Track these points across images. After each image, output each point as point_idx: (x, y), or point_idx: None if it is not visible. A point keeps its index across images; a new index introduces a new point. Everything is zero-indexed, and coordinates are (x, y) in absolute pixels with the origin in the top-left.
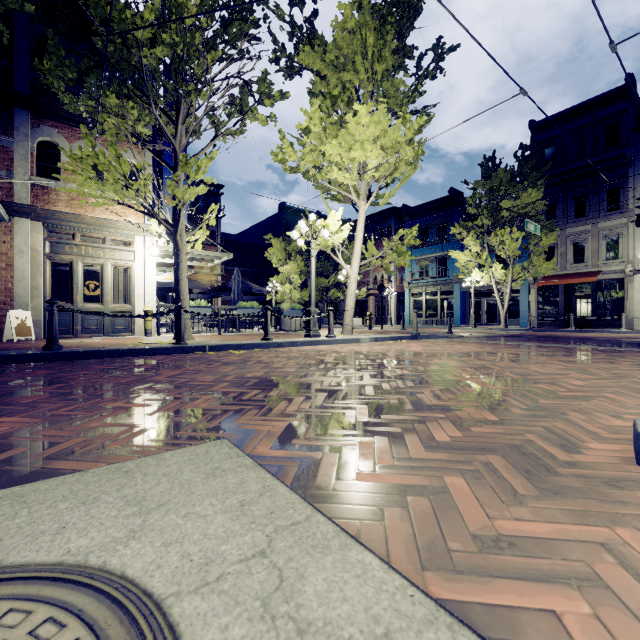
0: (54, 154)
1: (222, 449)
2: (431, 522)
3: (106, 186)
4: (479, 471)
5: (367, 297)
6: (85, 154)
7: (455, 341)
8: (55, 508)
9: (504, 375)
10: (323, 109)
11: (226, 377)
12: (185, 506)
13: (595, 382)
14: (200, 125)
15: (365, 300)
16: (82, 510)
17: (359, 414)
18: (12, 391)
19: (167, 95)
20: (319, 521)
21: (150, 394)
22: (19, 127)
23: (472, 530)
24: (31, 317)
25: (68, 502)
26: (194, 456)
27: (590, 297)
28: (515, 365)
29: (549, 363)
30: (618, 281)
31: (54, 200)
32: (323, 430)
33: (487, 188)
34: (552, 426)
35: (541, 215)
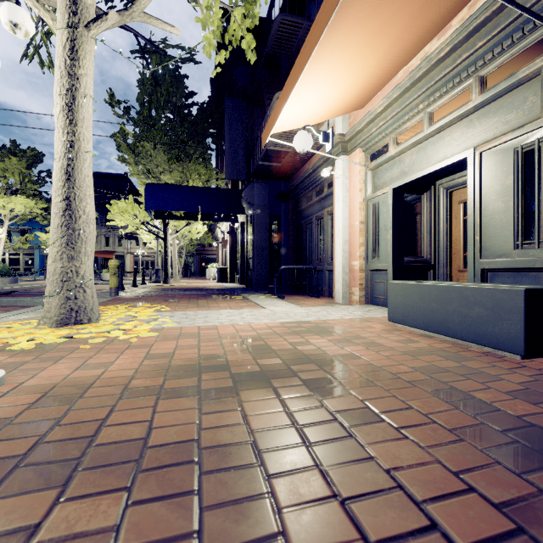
0: None
1: None
2: None
3: None
4: None
5: None
6: None
7: None
8: None
9: None
10: None
11: None
12: None
13: None
14: None
15: None
16: None
17: None
18: None
19: None
20: None
21: None
22: None
23: None
24: None
25: None
26: None
27: None
28: None
29: None
30: (122, 256)
31: None
32: None
33: None
34: None
35: None
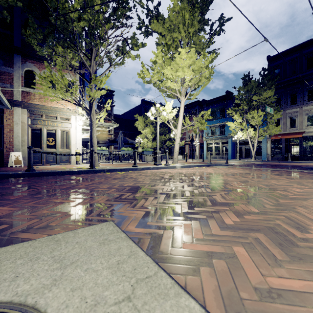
0: (32, 76)
1: (109, 227)
2: (228, 277)
3: (57, 91)
4: (252, 243)
5: (185, 145)
6: (46, 75)
7: (230, 167)
8: (15, 263)
9: (258, 185)
10: (163, 51)
11: (114, 186)
12: (86, 263)
13: (307, 190)
14: (102, 61)
15: (184, 146)
16: (29, 265)
17: (183, 207)
18: (7, 193)
19: (86, 46)
20: (162, 276)
21: (75, 195)
22: (16, 63)
23: (253, 284)
24: (21, 155)
25: (22, 259)
26: (94, 231)
27: (298, 145)
28: (263, 180)
29: (280, 179)
30: None
31: (32, 98)
32: (164, 216)
33: (245, 90)
34: (289, 215)
35: (273, 103)
